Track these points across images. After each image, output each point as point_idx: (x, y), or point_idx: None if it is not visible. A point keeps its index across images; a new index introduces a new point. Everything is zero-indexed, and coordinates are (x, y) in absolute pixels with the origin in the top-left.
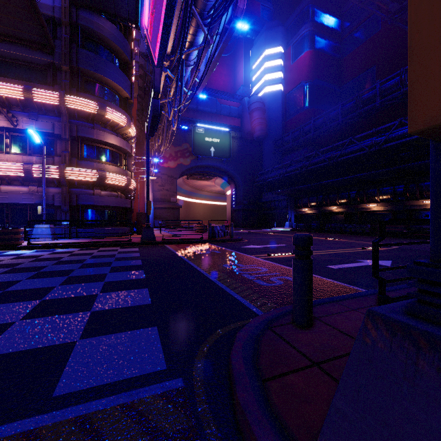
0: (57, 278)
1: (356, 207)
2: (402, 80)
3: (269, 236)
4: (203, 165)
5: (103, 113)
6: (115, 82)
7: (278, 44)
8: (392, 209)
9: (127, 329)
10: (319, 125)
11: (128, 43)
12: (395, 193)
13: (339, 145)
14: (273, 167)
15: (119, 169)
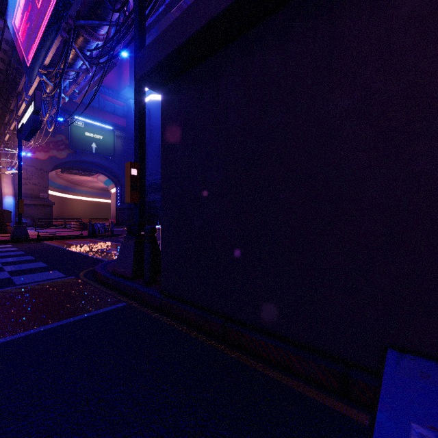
0: None
1: None
2: None
3: None
4: (83, 160)
5: None
6: None
7: None
8: None
9: (39, 272)
10: None
11: None
12: None
13: None
14: (158, 171)
15: None
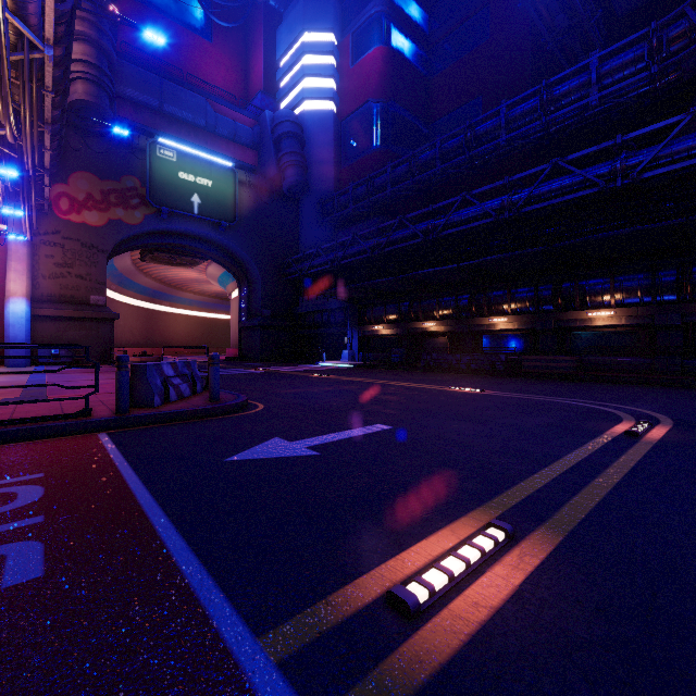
0: None
1: (471, 322)
2: (542, 102)
3: (319, 383)
4: (176, 230)
5: None
6: None
7: (328, 27)
8: (533, 326)
9: None
10: (401, 177)
11: None
12: (539, 298)
13: (441, 209)
14: (320, 247)
15: None
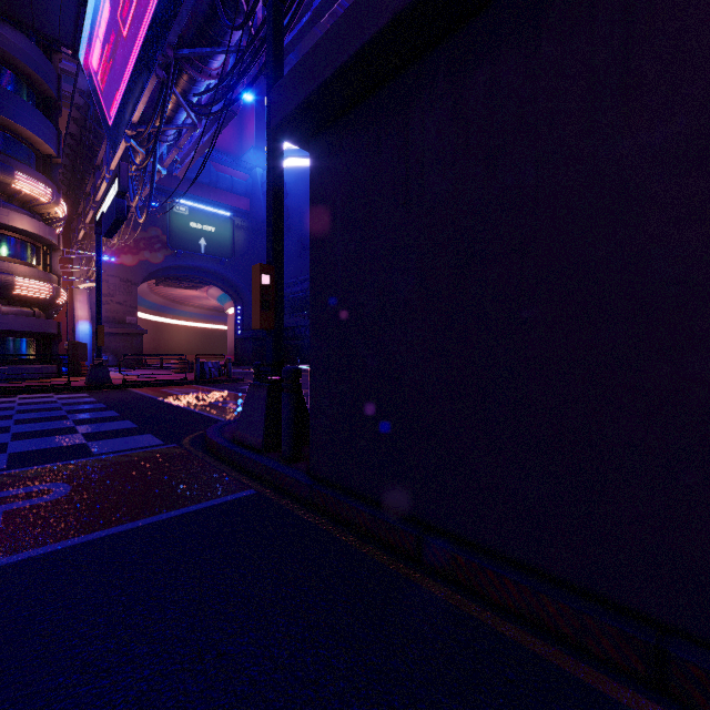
0: (1, 421)
1: None
2: None
3: None
4: (187, 265)
5: (8, 180)
6: (30, 130)
7: None
8: None
9: (125, 436)
10: None
11: (53, 68)
12: None
13: None
14: (298, 279)
15: (37, 271)
